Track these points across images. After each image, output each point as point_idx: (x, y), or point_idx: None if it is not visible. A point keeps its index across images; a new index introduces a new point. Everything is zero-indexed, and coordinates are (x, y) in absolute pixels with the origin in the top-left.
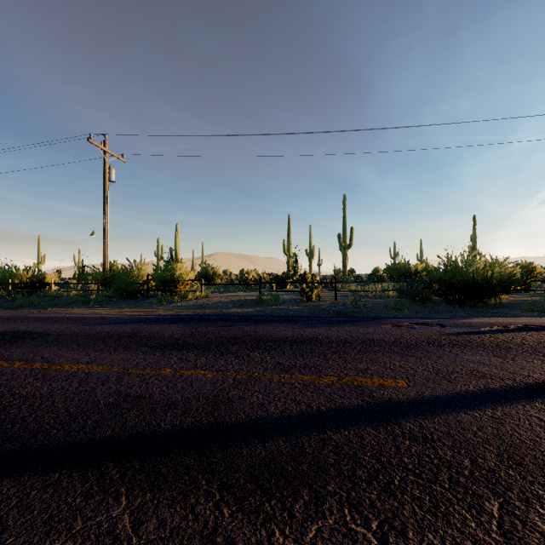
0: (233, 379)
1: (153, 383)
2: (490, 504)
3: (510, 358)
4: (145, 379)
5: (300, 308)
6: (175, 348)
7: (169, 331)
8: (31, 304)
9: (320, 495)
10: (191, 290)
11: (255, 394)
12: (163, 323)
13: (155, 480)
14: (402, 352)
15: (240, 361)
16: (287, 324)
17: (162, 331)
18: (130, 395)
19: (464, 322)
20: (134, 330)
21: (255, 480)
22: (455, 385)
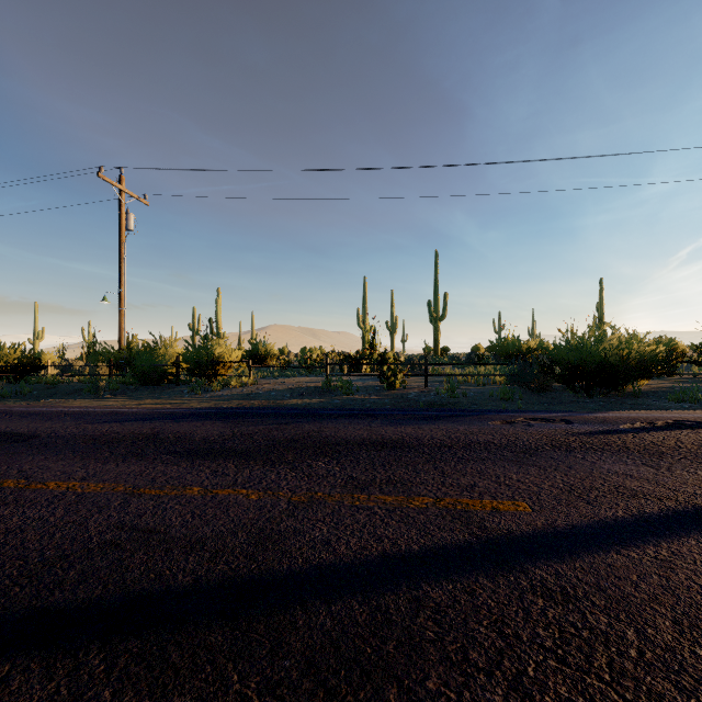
0: (287, 502)
1: (173, 509)
2: None
3: (665, 468)
4: (161, 503)
5: (379, 398)
6: (209, 456)
7: (202, 431)
8: (19, 394)
9: (416, 698)
10: (235, 375)
11: (317, 526)
12: (196, 419)
13: (159, 675)
14: (519, 459)
15: (298, 475)
16: (362, 421)
17: (192, 431)
18: (138, 529)
19: (596, 417)
20: (154, 430)
21: (316, 672)
22: (597, 509)
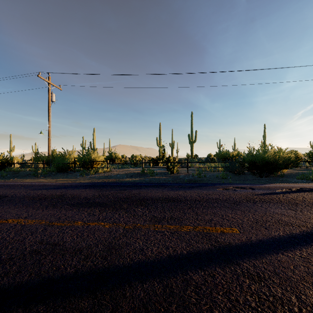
0: (123, 229)
1: (67, 233)
2: None
3: (299, 211)
4: (62, 230)
5: (166, 178)
6: (87, 206)
7: (84, 194)
8: (1, 176)
9: None
10: (101, 167)
11: (137, 241)
12: (82, 188)
13: None
14: (231, 207)
15: (128, 215)
16: (159, 188)
17: (80, 194)
18: (49, 243)
19: (265, 186)
20: (62, 193)
21: None
22: (270, 231)
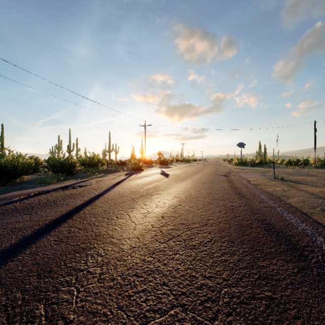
0: None
1: None
2: (39, 309)
3: (35, 213)
4: None
5: None
6: None
7: None
8: None
9: None
10: None
11: None
12: None
13: None
14: None
15: None
16: None
17: None
18: None
19: (0, 197)
20: None
21: None
22: (0, 245)
